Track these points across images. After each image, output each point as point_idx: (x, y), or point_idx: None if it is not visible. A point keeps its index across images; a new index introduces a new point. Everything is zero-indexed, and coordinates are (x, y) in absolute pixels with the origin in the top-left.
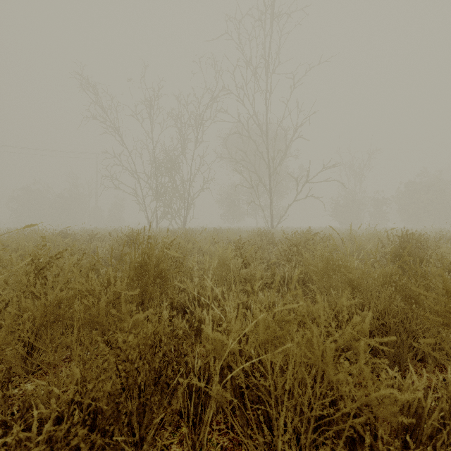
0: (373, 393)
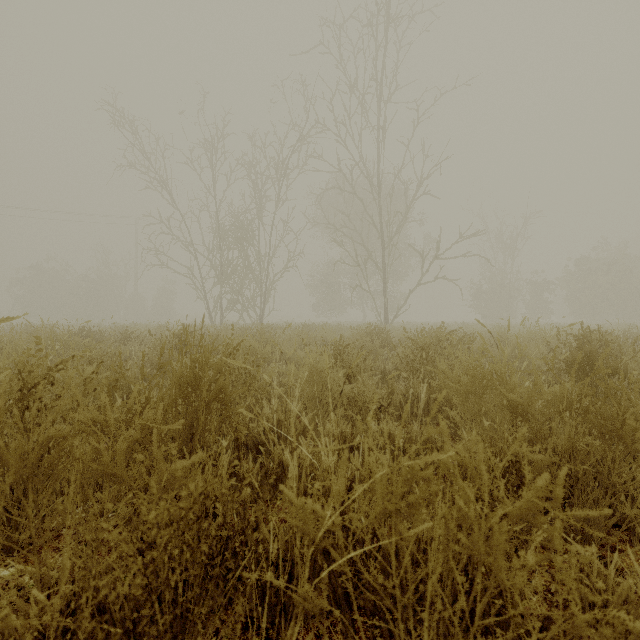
0: (580, 615)
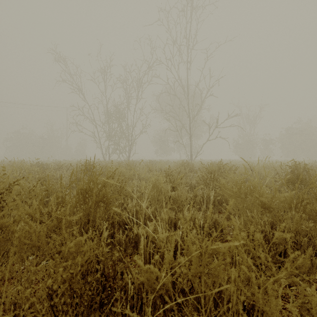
0: None
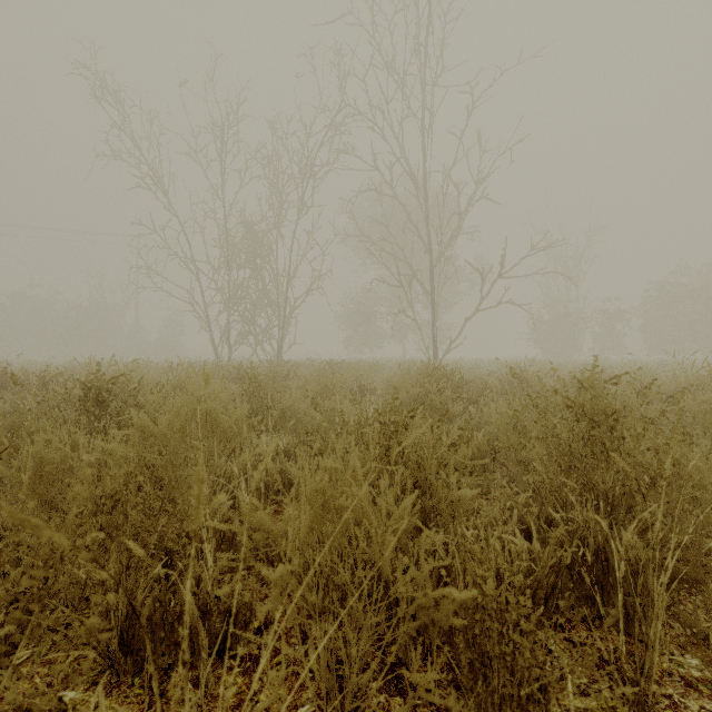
0: None
